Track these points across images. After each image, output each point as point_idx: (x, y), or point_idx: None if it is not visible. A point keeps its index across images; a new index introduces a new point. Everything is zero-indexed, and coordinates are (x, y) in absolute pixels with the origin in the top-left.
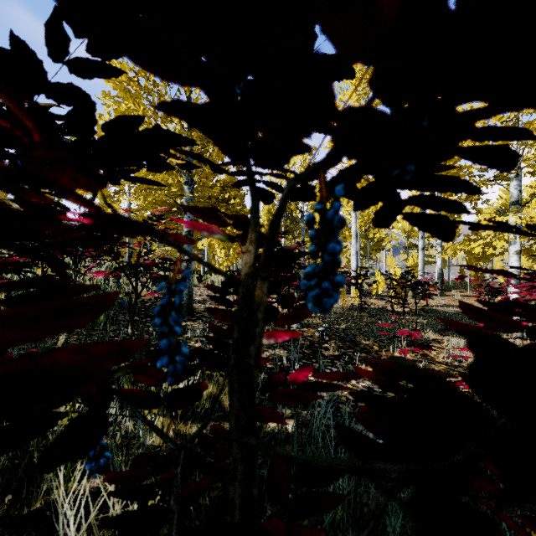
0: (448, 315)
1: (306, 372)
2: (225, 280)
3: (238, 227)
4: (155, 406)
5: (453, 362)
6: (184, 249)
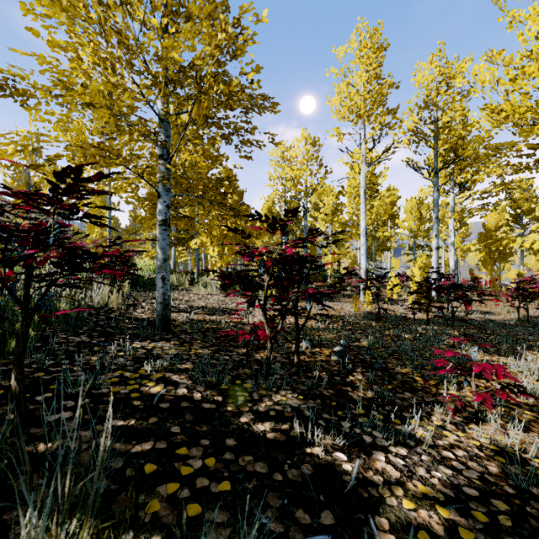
0: (477, 323)
1: None
2: None
3: None
4: None
5: (535, 403)
6: None
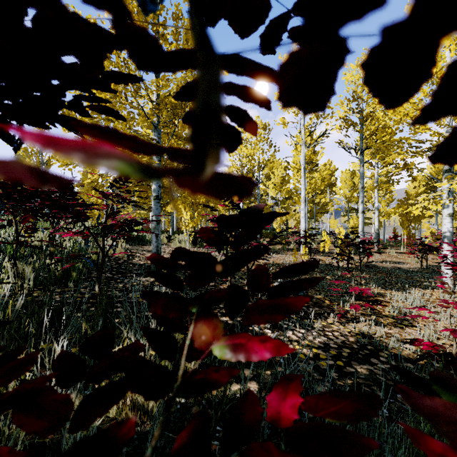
0: (387, 270)
1: (292, 397)
2: (177, 248)
3: (177, 157)
4: None
5: (398, 315)
6: None
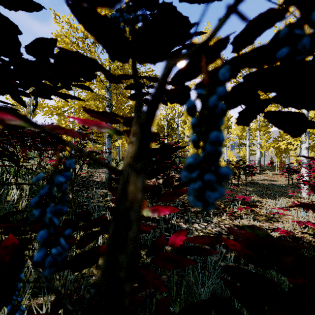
0: (264, 185)
1: (182, 236)
2: None
3: (127, 124)
4: (61, 269)
5: (269, 214)
6: (63, 139)
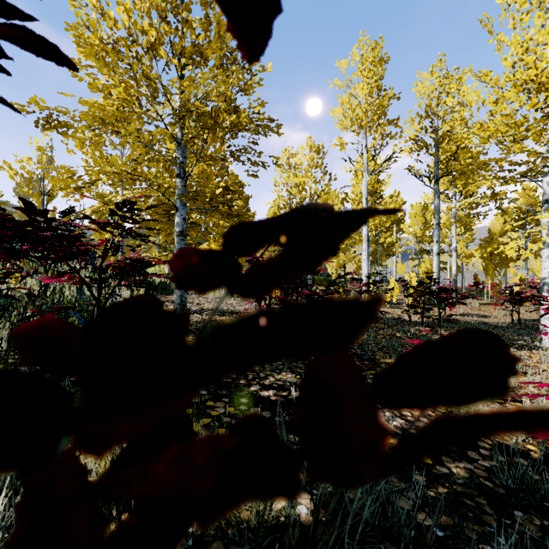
0: (470, 325)
1: None
2: (126, 300)
3: None
4: None
5: None
6: None
